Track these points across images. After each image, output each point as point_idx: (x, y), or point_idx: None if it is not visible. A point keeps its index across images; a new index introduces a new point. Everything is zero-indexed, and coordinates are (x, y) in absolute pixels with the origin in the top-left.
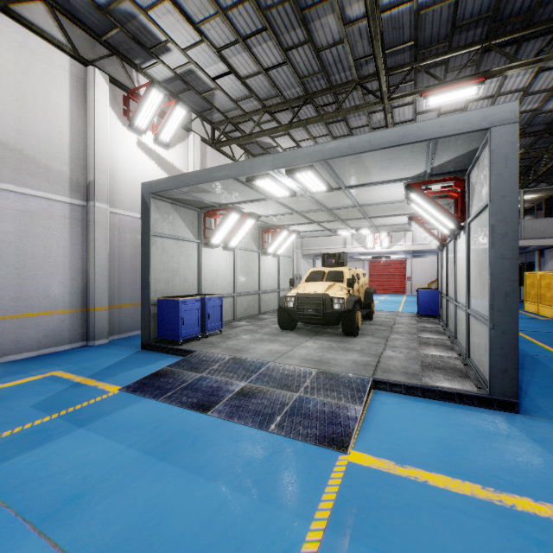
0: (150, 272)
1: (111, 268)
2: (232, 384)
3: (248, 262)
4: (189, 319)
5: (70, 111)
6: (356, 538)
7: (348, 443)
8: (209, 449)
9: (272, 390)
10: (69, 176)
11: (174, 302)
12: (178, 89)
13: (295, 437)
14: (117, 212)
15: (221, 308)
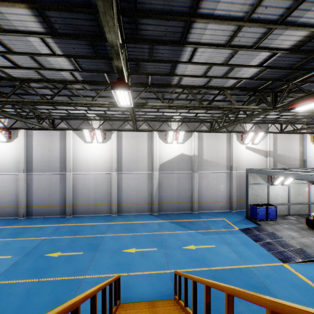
0: (248, 196)
1: (237, 189)
2: (267, 239)
3: (298, 189)
4: (261, 213)
5: (226, 147)
6: (270, 268)
7: (286, 263)
8: (253, 248)
9: (277, 245)
10: (226, 165)
11: (255, 207)
12: (261, 121)
13: (274, 256)
14: (239, 172)
15: (276, 211)
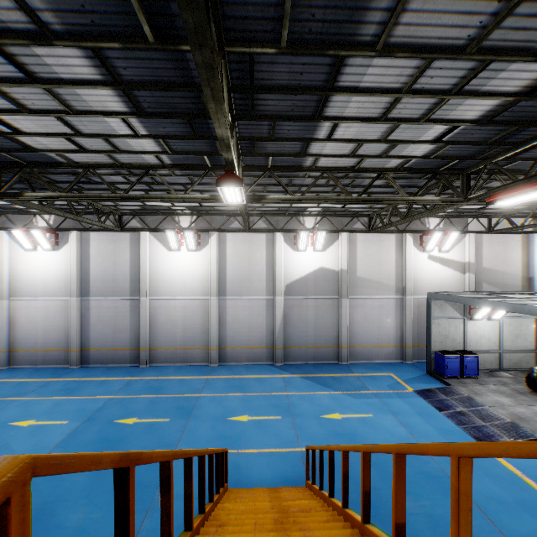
0: (431, 337)
1: (413, 326)
2: (458, 407)
3: (518, 326)
4: (451, 366)
5: (395, 257)
6: None
7: None
8: (434, 420)
9: (474, 417)
10: (395, 286)
11: (442, 356)
12: (455, 214)
13: (467, 432)
14: (417, 297)
15: (477, 363)
